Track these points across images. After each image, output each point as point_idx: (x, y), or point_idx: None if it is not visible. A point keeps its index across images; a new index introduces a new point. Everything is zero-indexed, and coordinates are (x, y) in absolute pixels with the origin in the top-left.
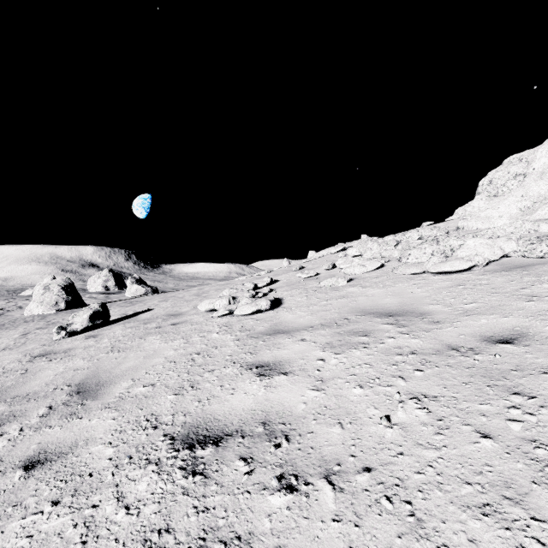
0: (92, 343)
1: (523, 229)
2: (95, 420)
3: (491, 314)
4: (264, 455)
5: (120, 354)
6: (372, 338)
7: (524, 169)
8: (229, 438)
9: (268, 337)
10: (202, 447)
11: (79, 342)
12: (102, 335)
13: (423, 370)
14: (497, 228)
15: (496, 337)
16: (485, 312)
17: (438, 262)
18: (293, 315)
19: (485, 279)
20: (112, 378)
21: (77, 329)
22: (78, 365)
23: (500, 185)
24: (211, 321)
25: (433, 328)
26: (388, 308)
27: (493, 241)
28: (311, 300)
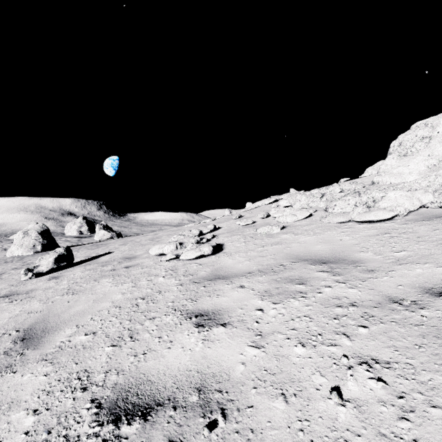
0: (52, 285)
1: (436, 182)
2: (27, 376)
3: (424, 263)
4: (196, 438)
5: (73, 296)
6: (308, 287)
7: (430, 133)
8: (160, 410)
9: (209, 283)
10: (128, 421)
11: (42, 283)
12: (63, 276)
13: (367, 326)
14: (413, 182)
15: (437, 289)
16: (418, 260)
17: (363, 212)
18: (232, 260)
19: (408, 228)
20: (59, 323)
21: (43, 270)
22: (33, 307)
23: (409, 146)
24: (160, 265)
25: (369, 277)
26: (320, 255)
27: (412, 194)
28: (249, 246)
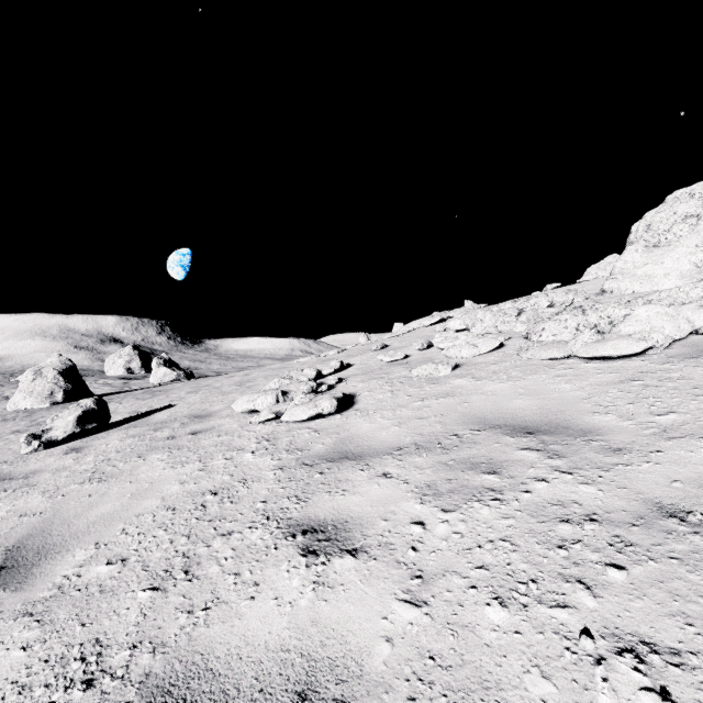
0: (69, 463)
1: None
2: None
3: None
4: None
5: (99, 486)
6: (505, 479)
7: (698, 209)
8: None
9: (329, 466)
10: None
11: (53, 459)
12: (89, 448)
13: (624, 566)
14: (675, 290)
15: None
16: (702, 432)
17: (592, 341)
18: (370, 424)
19: (674, 370)
20: (67, 537)
21: (57, 437)
22: (30, 505)
23: (663, 231)
24: (248, 430)
25: (615, 463)
26: (523, 418)
27: (676, 310)
28: (398, 399)
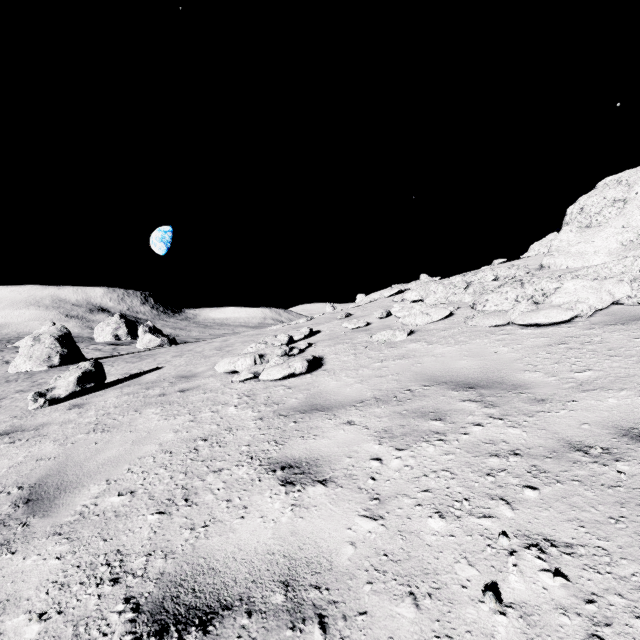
0: (73, 417)
1: (635, 267)
2: (32, 559)
3: (620, 390)
4: None
5: (103, 435)
6: (449, 424)
7: (624, 194)
8: (227, 616)
9: (302, 416)
10: (180, 633)
11: (58, 413)
12: (90, 404)
13: (537, 487)
14: (601, 266)
15: (639, 430)
16: (610, 385)
17: (527, 311)
18: (336, 382)
19: (594, 335)
20: (81, 476)
21: (60, 395)
22: (44, 451)
23: (594, 213)
24: (230, 388)
25: (538, 410)
26: (466, 375)
27: (599, 284)
28: (360, 361)
